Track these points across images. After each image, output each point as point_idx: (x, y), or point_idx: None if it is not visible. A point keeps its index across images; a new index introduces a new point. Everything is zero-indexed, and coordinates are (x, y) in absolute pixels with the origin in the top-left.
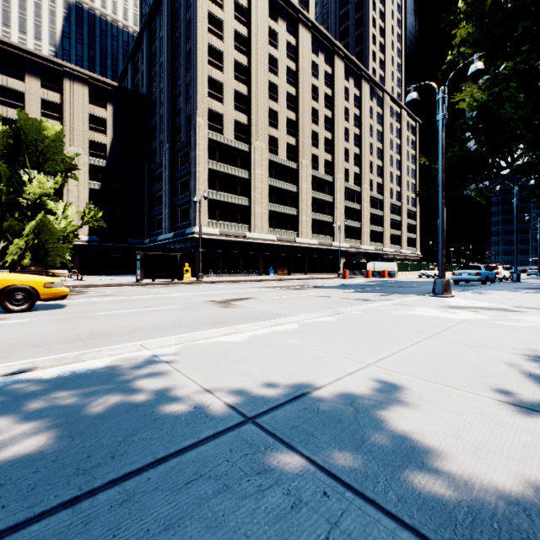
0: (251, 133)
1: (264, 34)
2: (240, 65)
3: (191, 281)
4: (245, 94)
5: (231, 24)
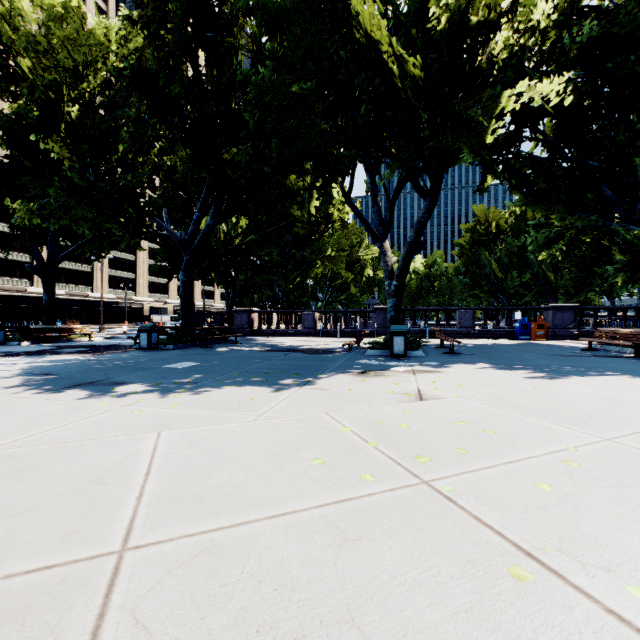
0: None
1: None
2: None
3: None
4: None
5: None
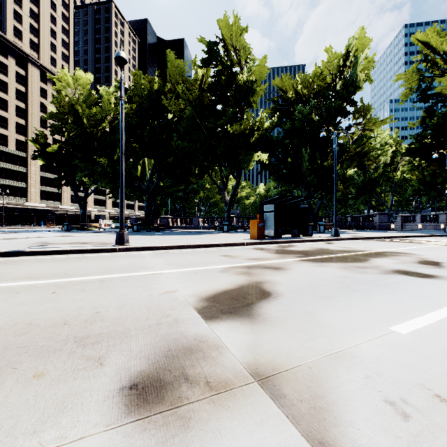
0: (28, 147)
1: (37, 92)
2: (20, 108)
3: (2, 228)
4: (24, 124)
5: (14, 85)
